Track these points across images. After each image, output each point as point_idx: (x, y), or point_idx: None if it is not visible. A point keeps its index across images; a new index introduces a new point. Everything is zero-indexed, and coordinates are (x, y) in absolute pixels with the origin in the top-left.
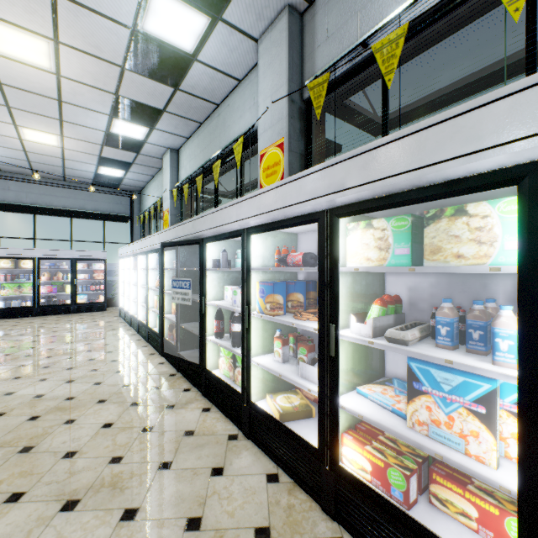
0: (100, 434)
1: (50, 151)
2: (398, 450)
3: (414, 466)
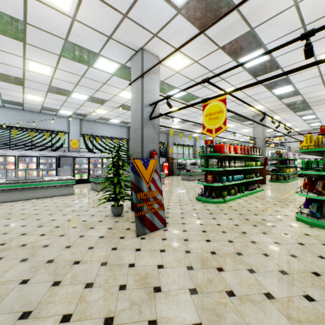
0: (81, 186)
1: None
2: None
3: None
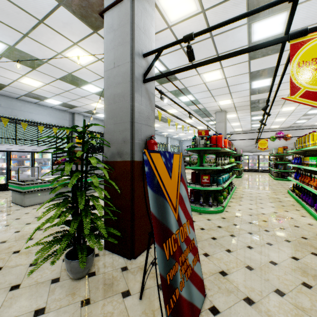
0: None
1: None
2: None
3: None
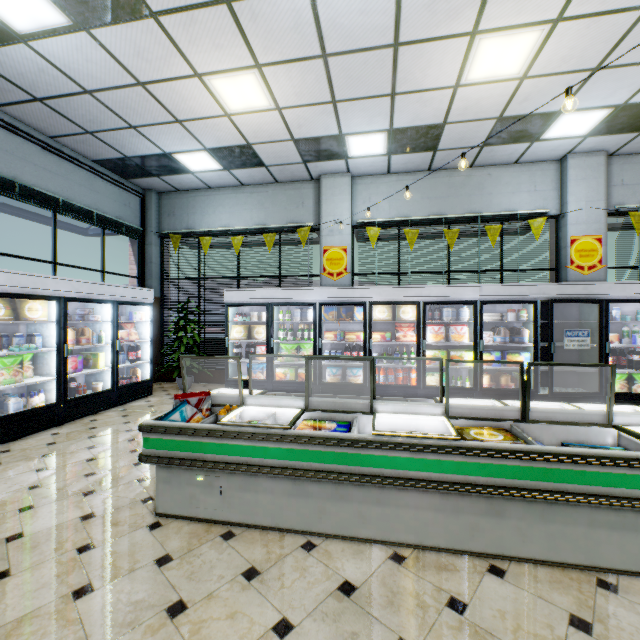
0: None
1: (190, 106)
2: None
3: None
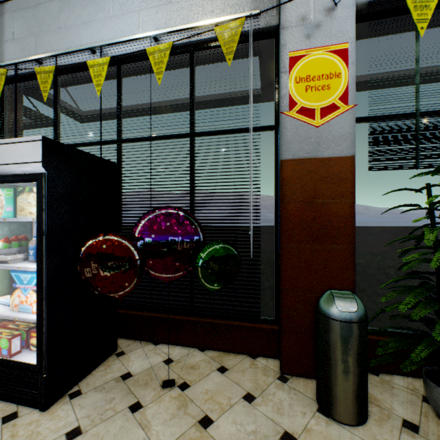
0: None
1: None
2: (17, 328)
3: (19, 332)
